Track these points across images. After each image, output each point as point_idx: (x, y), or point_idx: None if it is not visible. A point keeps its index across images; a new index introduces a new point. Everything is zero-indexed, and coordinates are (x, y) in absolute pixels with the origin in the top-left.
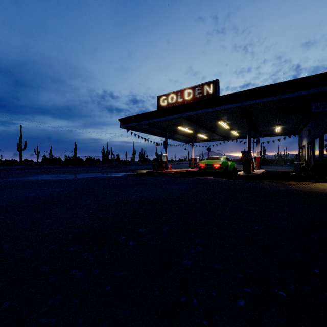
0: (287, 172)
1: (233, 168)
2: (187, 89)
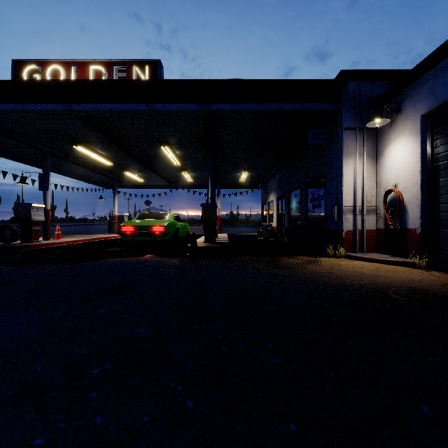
0: (254, 237)
1: (187, 233)
2: (95, 62)
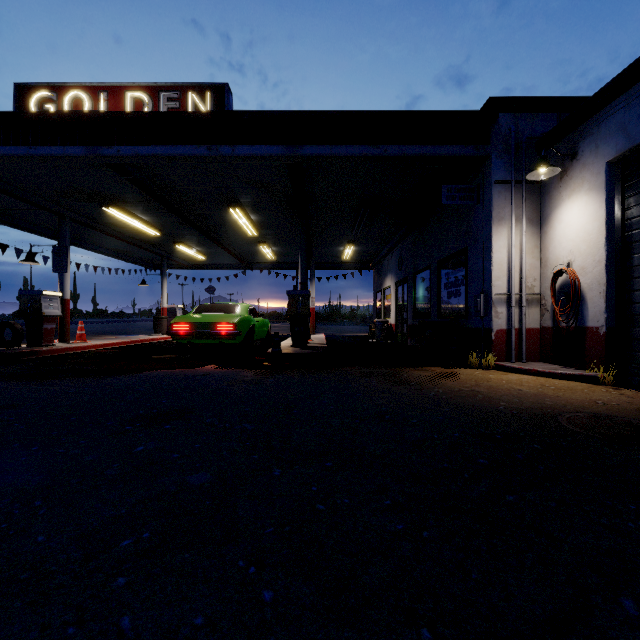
0: (363, 339)
1: (266, 333)
2: (133, 87)
